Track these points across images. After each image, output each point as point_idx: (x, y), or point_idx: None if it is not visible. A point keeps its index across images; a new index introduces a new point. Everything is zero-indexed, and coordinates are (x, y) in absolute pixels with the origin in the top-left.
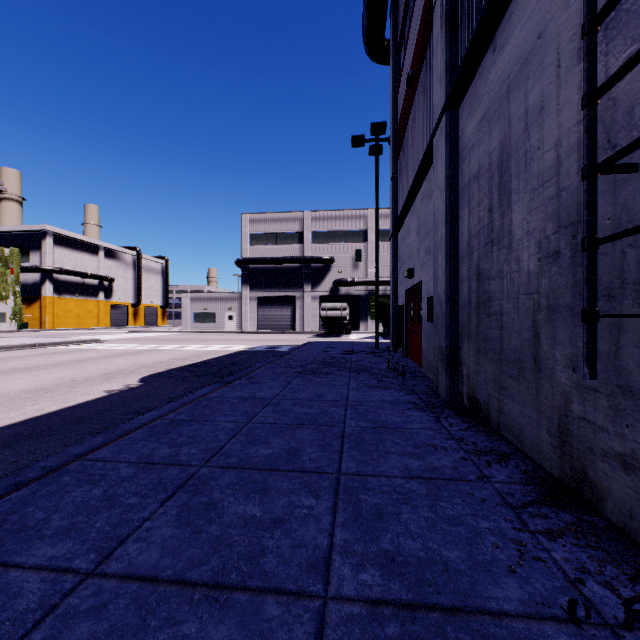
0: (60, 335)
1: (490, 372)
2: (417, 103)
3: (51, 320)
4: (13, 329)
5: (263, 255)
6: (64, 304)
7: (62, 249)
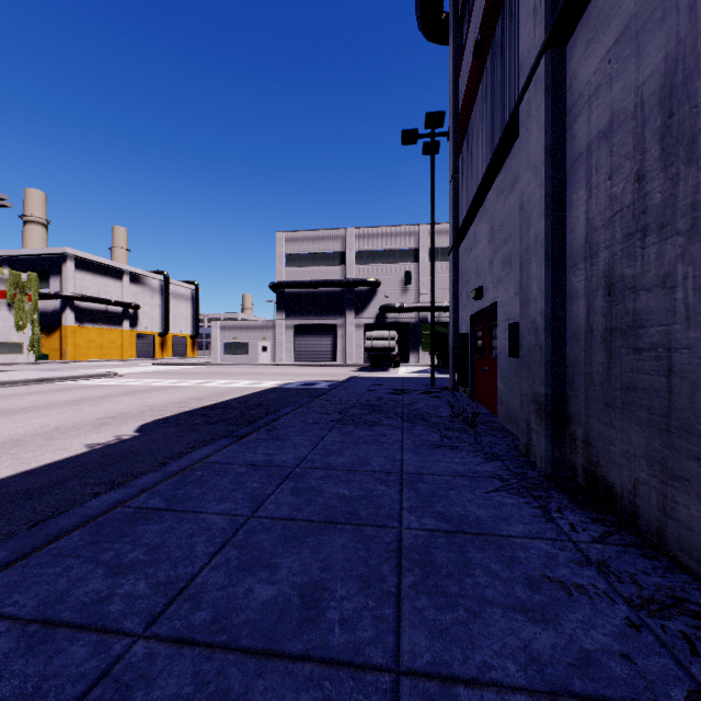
0: (78, 368)
1: (639, 443)
2: (489, 73)
3: (72, 351)
4: (31, 361)
5: (300, 278)
6: (86, 334)
7: (84, 274)
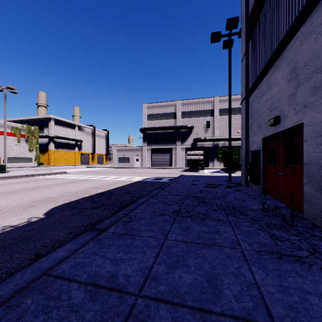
0: (52, 169)
1: None
2: None
3: (53, 161)
4: (35, 165)
5: (154, 126)
6: (59, 153)
7: (58, 126)
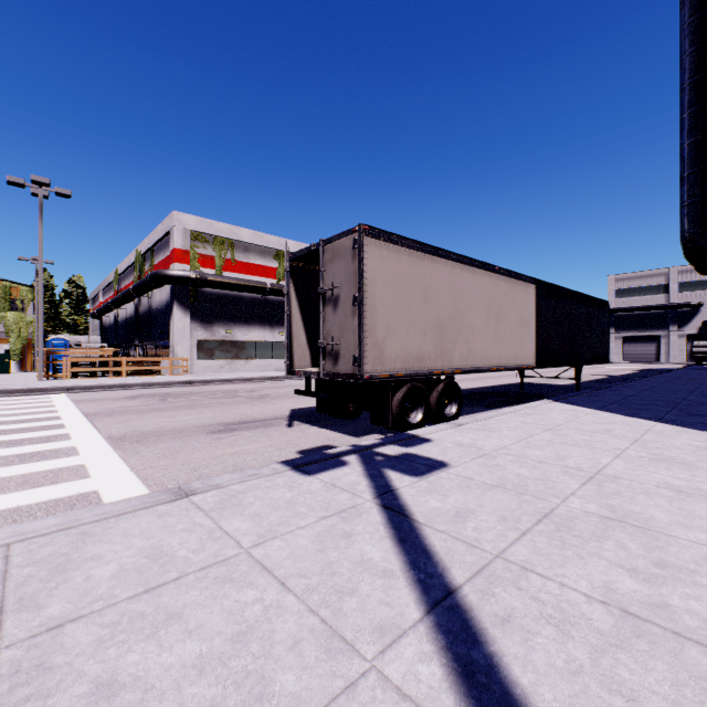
0: None
1: None
2: None
3: None
4: None
5: (627, 305)
6: None
7: None
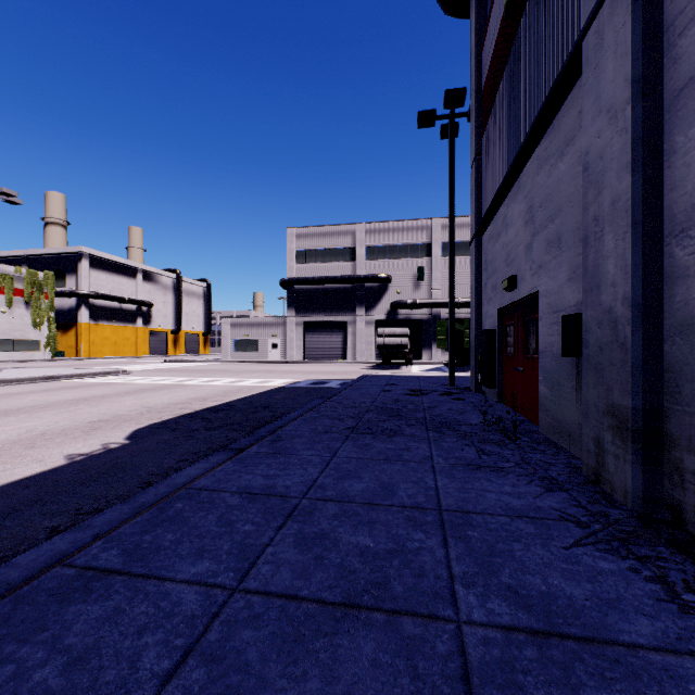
0: (90, 365)
1: None
2: (526, 28)
3: (87, 348)
4: (47, 358)
5: (310, 274)
6: (101, 331)
7: (98, 272)
